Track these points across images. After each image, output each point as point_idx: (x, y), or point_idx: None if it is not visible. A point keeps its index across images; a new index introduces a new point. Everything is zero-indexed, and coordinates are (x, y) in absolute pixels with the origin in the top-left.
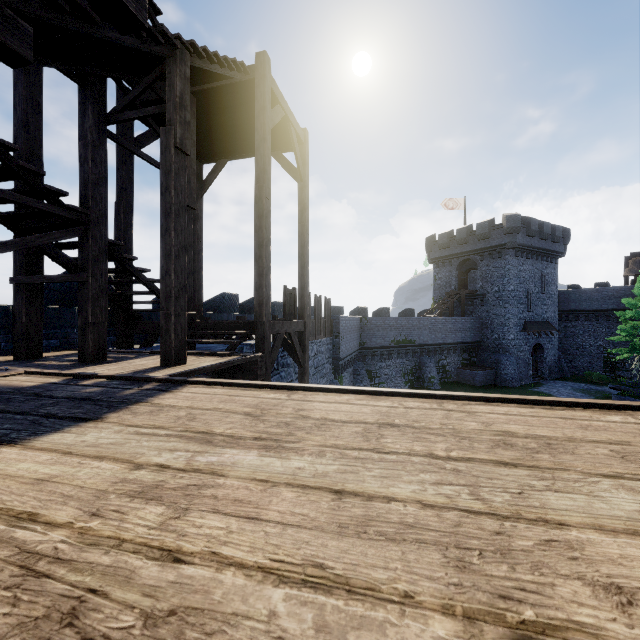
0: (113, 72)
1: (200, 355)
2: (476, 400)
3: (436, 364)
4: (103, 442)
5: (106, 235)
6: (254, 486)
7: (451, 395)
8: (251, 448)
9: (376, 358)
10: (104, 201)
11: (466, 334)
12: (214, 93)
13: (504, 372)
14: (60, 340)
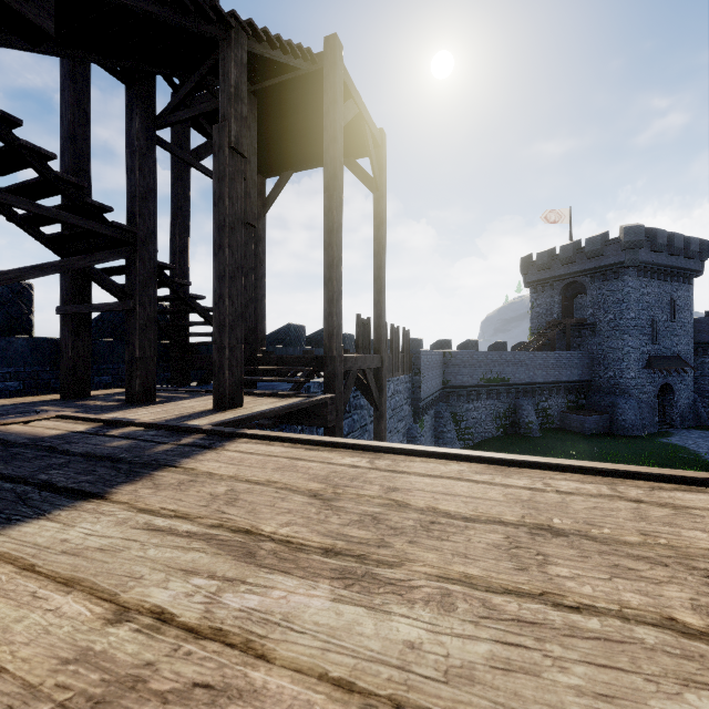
0: (162, 68)
1: (260, 395)
2: (670, 481)
3: (535, 407)
4: (91, 544)
5: (155, 257)
6: (324, 703)
7: (625, 471)
8: (318, 575)
9: (462, 399)
10: (153, 217)
11: (572, 371)
12: (277, 91)
13: (622, 418)
14: (112, 376)
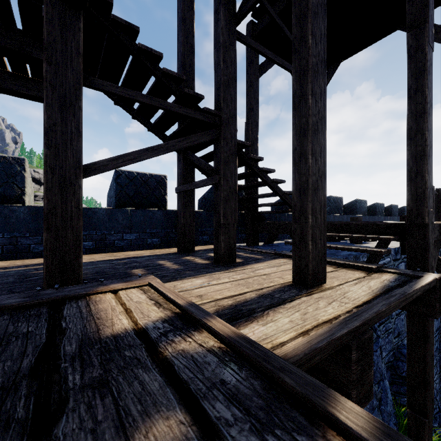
0: None
1: (330, 264)
2: None
3: None
4: None
5: (235, 136)
6: None
7: None
8: None
9: None
10: (233, 102)
11: None
12: None
13: None
14: (209, 236)
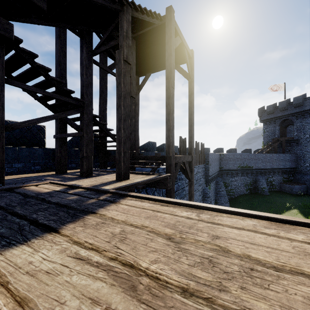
0: (95, 29)
1: (137, 174)
2: None
3: (266, 180)
4: (43, 267)
5: (92, 112)
6: None
7: None
8: None
9: (229, 176)
10: (91, 95)
11: (286, 163)
12: (144, 36)
13: None
14: (76, 164)
